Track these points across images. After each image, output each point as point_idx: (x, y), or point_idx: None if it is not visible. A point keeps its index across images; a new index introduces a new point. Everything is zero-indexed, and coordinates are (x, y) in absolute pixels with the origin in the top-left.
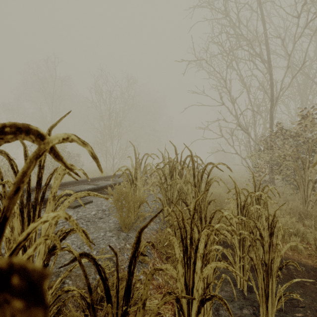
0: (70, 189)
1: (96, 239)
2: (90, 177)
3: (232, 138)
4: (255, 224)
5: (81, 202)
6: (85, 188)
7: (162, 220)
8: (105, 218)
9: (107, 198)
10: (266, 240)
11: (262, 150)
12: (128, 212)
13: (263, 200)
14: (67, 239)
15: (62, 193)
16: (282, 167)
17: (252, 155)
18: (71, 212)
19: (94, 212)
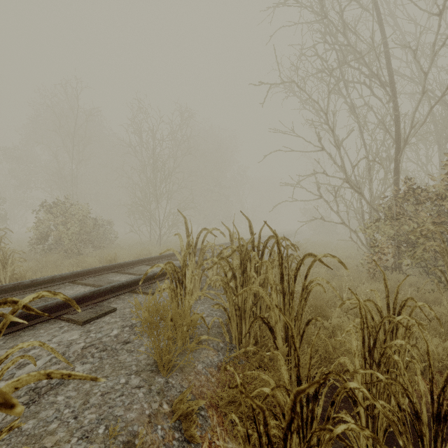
0: (86, 283)
1: (109, 395)
2: (125, 256)
3: (335, 200)
4: (404, 392)
5: (62, 357)
6: (107, 286)
7: (227, 353)
8: (133, 341)
9: (96, 378)
10: (426, 422)
11: (383, 219)
12: (168, 342)
13: (402, 321)
14: (58, 394)
15: (10, 352)
16: (416, 248)
17: (368, 227)
18: (76, 332)
19: (117, 331)
